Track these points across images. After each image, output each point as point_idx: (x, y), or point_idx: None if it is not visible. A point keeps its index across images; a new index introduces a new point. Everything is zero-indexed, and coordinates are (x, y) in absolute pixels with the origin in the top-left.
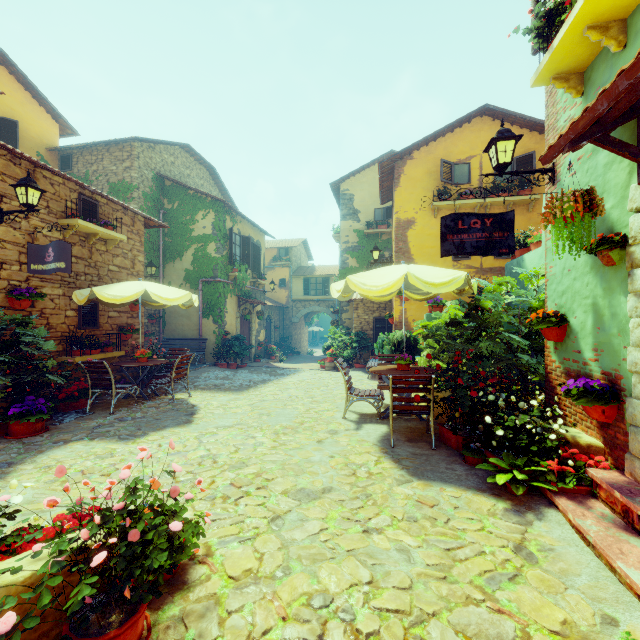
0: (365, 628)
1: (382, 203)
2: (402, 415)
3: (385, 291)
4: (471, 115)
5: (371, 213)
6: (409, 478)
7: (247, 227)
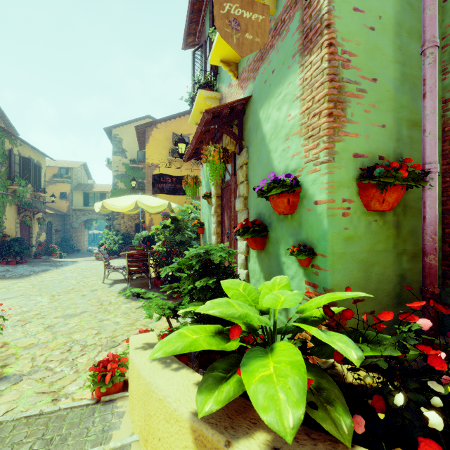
0: (90, 343)
1: (141, 149)
2: (139, 277)
3: (125, 209)
4: (189, 111)
5: (135, 153)
6: (131, 301)
7: (27, 149)
